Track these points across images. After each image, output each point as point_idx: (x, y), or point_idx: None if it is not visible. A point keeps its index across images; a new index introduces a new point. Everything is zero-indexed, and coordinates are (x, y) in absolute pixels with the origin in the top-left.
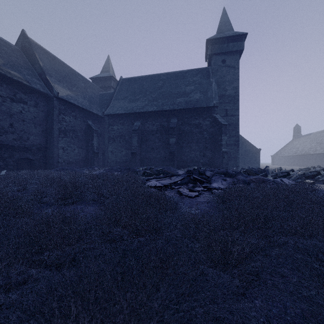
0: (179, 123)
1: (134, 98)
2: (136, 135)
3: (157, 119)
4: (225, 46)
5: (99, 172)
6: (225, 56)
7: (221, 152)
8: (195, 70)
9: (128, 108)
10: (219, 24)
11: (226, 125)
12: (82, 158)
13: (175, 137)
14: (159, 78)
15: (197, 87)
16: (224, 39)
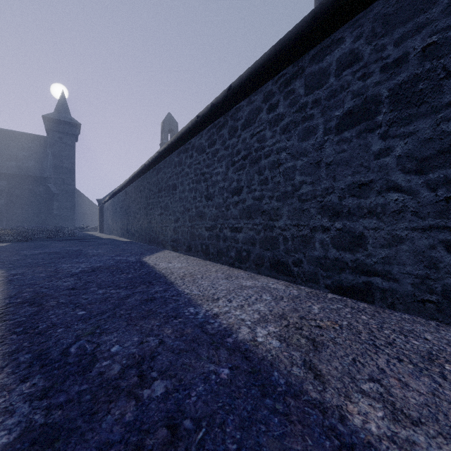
0: (10, 186)
1: None
2: None
3: None
4: (62, 127)
5: None
6: (62, 134)
7: (53, 214)
8: (32, 136)
9: None
10: (57, 104)
11: (58, 194)
12: None
13: (4, 199)
14: None
15: (32, 155)
16: (61, 121)
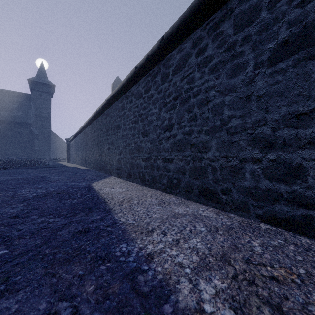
0: (4, 129)
1: None
2: None
3: None
4: (41, 87)
5: None
6: (42, 93)
7: (35, 149)
8: (20, 93)
9: None
10: (38, 71)
11: (38, 135)
12: None
13: None
14: None
15: (20, 107)
16: (41, 83)
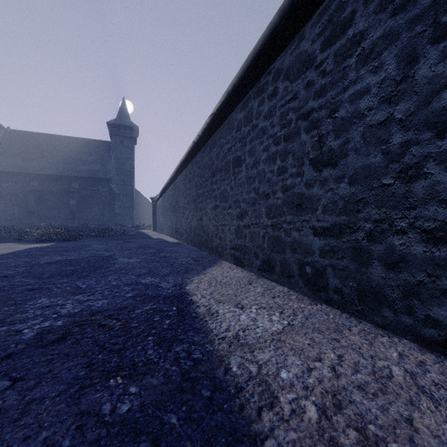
0: (81, 188)
1: (30, 157)
2: (33, 195)
3: (58, 182)
4: (123, 131)
5: None
6: (123, 138)
7: (115, 213)
8: (98, 142)
9: (22, 167)
10: (119, 110)
11: (119, 194)
12: None
13: (76, 200)
14: (60, 141)
15: (98, 159)
16: (122, 126)
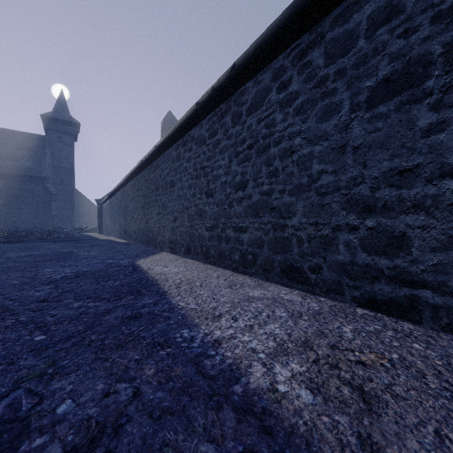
0: (8, 186)
1: None
2: None
3: None
4: (61, 126)
5: None
6: (61, 134)
7: (52, 215)
8: (30, 135)
9: None
10: (56, 102)
11: (57, 194)
12: None
13: (1, 199)
14: None
15: (30, 154)
16: (60, 120)
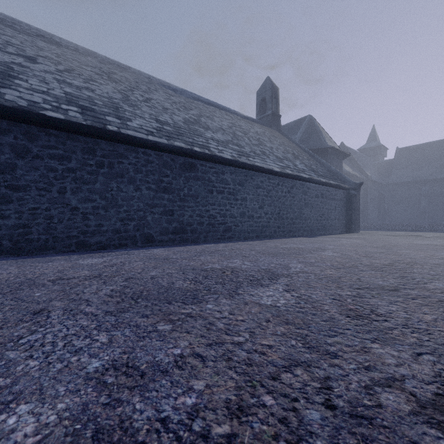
0: None
1: (418, 166)
2: (425, 198)
3: None
4: None
5: (407, 225)
6: None
7: None
8: None
9: (413, 176)
10: None
11: None
12: (376, 216)
13: None
14: None
15: None
16: None
